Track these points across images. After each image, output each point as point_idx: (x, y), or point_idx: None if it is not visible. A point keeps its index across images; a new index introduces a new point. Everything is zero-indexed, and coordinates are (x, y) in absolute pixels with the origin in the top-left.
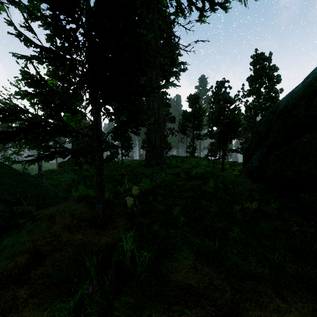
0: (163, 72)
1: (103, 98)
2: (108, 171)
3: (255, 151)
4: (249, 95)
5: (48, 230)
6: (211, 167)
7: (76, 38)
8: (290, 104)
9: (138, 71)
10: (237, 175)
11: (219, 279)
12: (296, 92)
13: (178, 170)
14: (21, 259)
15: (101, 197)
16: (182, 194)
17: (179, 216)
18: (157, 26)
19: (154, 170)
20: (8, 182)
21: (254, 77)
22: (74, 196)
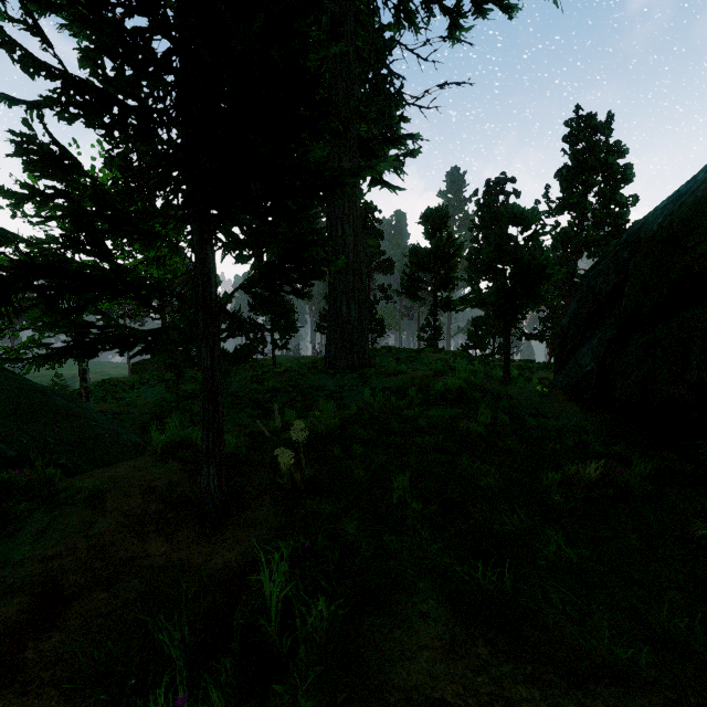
0: (367, 156)
1: (218, 204)
2: (242, 382)
3: (586, 336)
4: (562, 211)
5: (84, 529)
6: (480, 374)
7: (153, 59)
8: (675, 222)
9: (305, 131)
10: (543, 394)
11: (520, 682)
12: (693, 193)
13: (402, 380)
14: (6, 610)
15: (216, 449)
16: (413, 440)
17: (406, 498)
18: (352, 51)
19: (345, 380)
20: (3, 408)
21: (572, 170)
22: (155, 443)
